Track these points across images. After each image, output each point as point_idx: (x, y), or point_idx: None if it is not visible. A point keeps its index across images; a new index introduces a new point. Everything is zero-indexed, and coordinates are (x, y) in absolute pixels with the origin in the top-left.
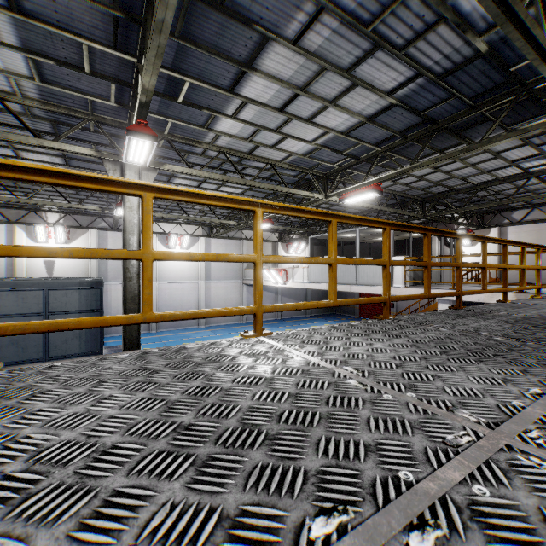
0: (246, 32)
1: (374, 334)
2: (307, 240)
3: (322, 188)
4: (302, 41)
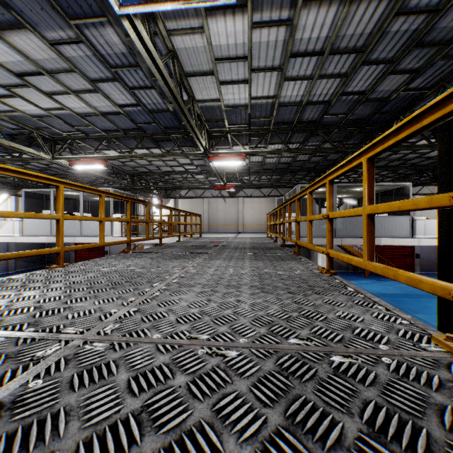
0: (1, 9)
1: (130, 258)
2: (11, 190)
3: (49, 149)
4: (59, 46)
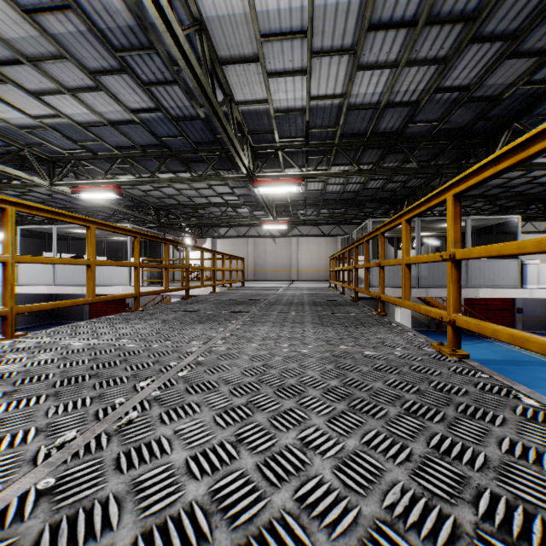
0: None
1: (132, 321)
2: None
3: (47, 172)
4: (38, 16)
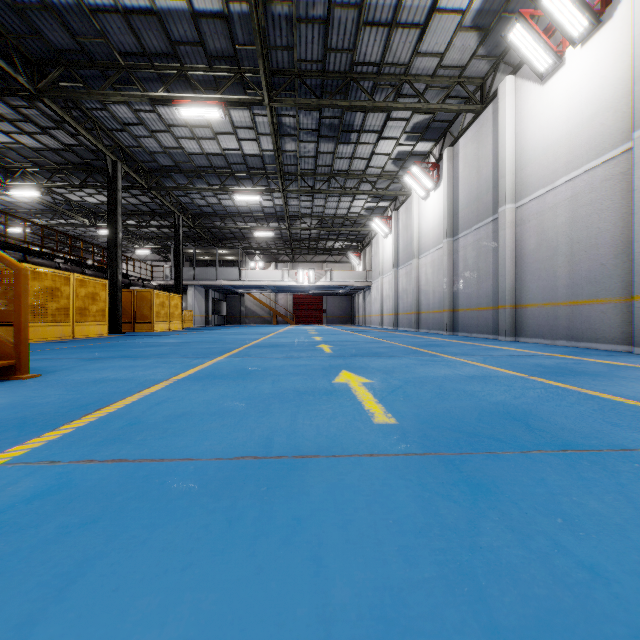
0: None
1: None
2: None
3: None
4: None
